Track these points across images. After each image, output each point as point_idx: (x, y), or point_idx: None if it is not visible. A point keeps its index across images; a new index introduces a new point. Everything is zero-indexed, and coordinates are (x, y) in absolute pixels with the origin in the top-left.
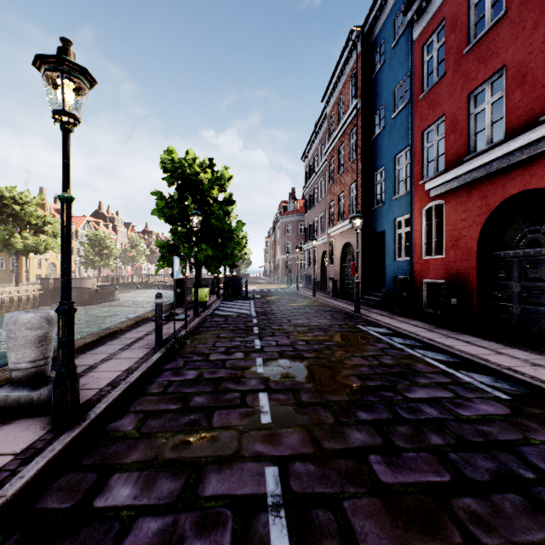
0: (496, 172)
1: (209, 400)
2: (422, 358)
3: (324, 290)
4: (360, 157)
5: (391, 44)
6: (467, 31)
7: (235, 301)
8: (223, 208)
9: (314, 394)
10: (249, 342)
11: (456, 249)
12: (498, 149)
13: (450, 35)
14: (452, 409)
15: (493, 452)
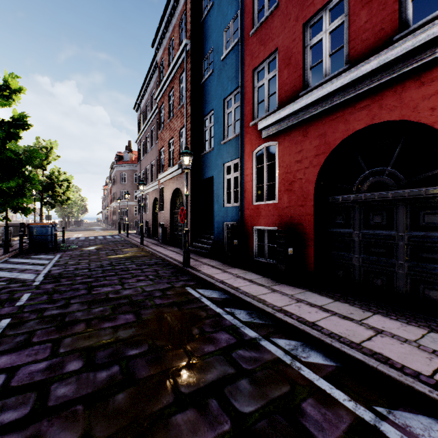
0: (338, 106)
1: None
2: (298, 371)
3: (155, 236)
4: (190, 100)
5: None
6: None
7: (31, 257)
8: (6, 128)
9: None
10: None
11: (290, 194)
12: (345, 75)
13: None
14: None
15: None
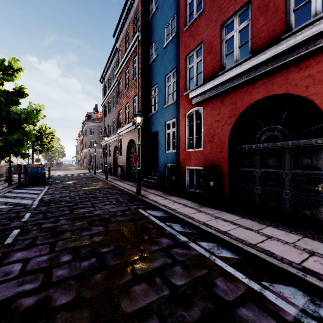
0: (244, 83)
1: None
2: (213, 261)
3: (115, 174)
4: (140, 76)
5: None
6: None
7: (27, 189)
8: (10, 97)
9: None
10: None
11: (211, 144)
12: (249, 62)
13: None
14: None
15: None
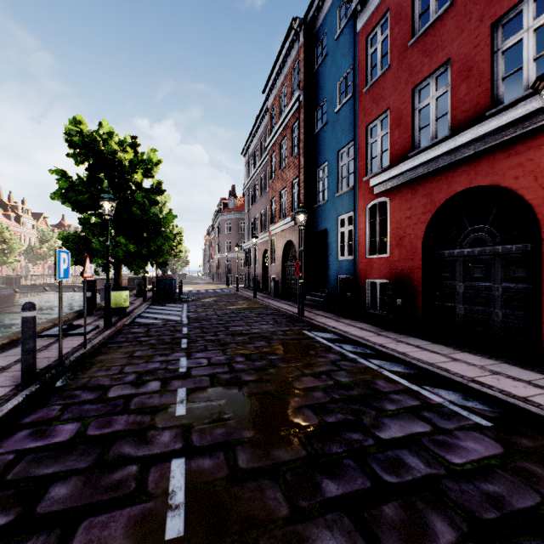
0: (442, 168)
1: (78, 492)
2: (380, 372)
3: (265, 290)
4: (303, 151)
5: (334, 36)
6: (412, 23)
7: (165, 305)
8: (150, 196)
9: (257, 451)
10: (173, 363)
11: (400, 248)
12: (445, 144)
13: (394, 27)
14: (439, 454)
15: (524, 543)
